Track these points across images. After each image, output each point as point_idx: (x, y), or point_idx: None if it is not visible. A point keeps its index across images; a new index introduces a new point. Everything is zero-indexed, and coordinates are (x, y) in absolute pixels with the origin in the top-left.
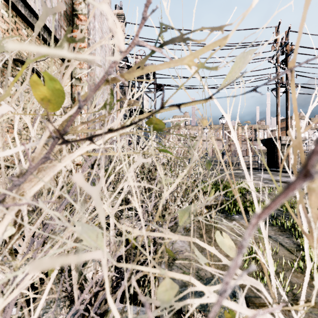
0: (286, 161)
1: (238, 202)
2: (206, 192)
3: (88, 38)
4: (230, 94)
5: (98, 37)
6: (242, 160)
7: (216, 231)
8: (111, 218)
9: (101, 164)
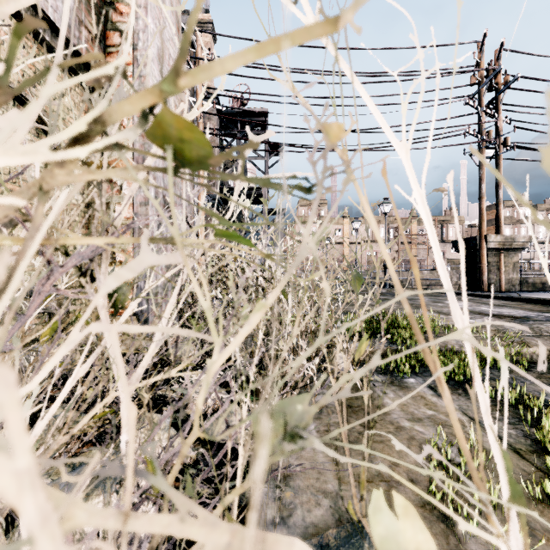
0: (497, 278)
1: (438, 382)
2: (354, 336)
3: (134, 46)
4: (410, 88)
5: (153, 45)
6: (441, 263)
7: (373, 493)
8: (123, 405)
9: (100, 277)
